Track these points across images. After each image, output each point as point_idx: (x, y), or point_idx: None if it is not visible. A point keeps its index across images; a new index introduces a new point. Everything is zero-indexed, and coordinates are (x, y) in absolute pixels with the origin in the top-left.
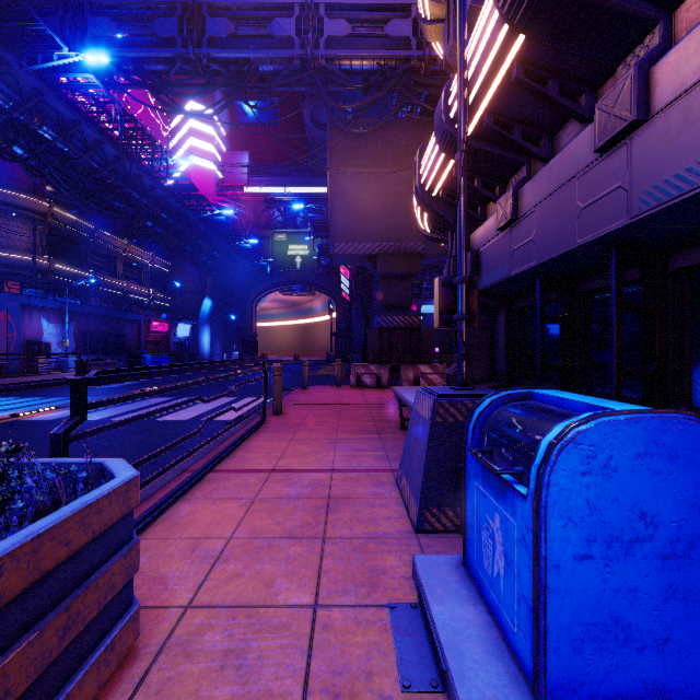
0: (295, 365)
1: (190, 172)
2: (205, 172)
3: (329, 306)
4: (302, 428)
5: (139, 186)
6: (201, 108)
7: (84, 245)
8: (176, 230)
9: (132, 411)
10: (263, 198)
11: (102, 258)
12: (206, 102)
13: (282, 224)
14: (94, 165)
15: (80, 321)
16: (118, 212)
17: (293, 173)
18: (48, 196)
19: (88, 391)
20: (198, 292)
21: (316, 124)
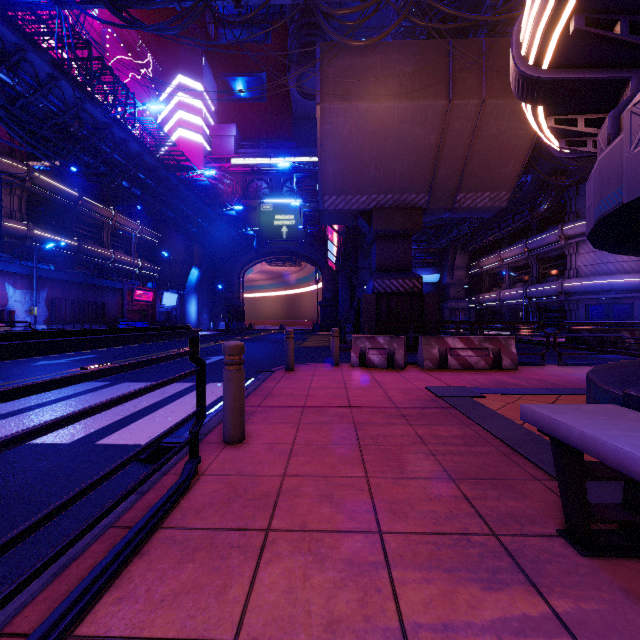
0: (281, 335)
1: (179, 144)
2: (193, 144)
3: (316, 275)
4: (279, 520)
5: (110, 140)
6: (190, 82)
7: (68, 213)
8: (156, 192)
9: (7, 415)
10: (249, 169)
11: (88, 227)
12: (194, 75)
13: (269, 195)
14: (51, 108)
15: (53, 287)
16: (88, 168)
17: (279, 146)
18: (28, 161)
19: (15, 369)
20: (186, 262)
21: (302, 93)
